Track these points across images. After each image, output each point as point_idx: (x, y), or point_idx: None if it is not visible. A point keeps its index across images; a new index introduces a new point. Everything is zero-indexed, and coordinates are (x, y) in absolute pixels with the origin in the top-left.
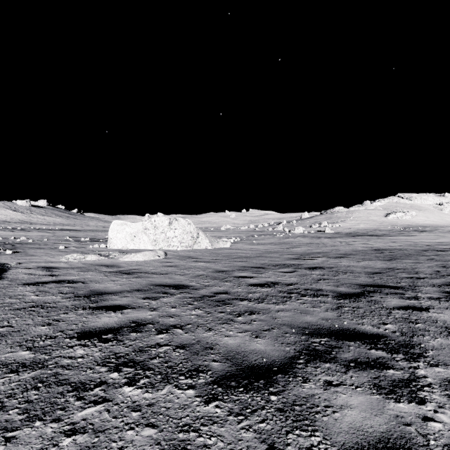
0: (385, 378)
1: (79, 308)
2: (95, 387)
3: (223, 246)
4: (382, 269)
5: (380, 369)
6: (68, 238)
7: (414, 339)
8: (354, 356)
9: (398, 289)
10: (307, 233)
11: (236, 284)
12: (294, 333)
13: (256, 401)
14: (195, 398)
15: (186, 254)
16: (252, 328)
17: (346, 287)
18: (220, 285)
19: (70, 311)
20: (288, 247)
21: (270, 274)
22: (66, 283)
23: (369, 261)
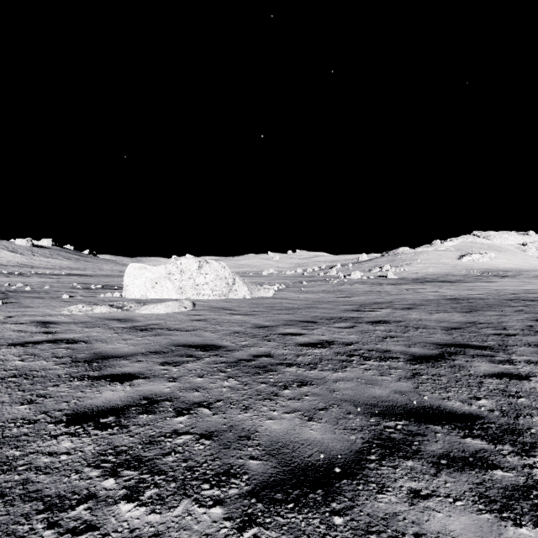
0: (493, 484)
1: (75, 378)
2: (78, 504)
3: (264, 295)
4: (461, 324)
5: (483, 469)
6: (75, 285)
7: (520, 422)
8: (444, 449)
9: (485, 349)
10: (366, 278)
11: (281, 343)
12: (360, 413)
13: (313, 527)
14: (223, 522)
15: (219, 305)
16: (303, 405)
17: (420, 348)
18: (261, 344)
19: (63, 382)
20: (344, 295)
21: (323, 330)
22: (64, 342)
23: (444, 313)
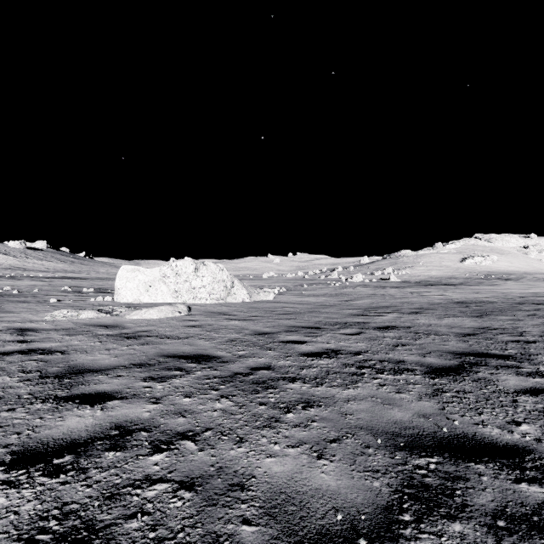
0: None
1: (38, 399)
2: None
3: (264, 298)
4: (474, 329)
5: None
6: (67, 288)
7: None
8: (496, 501)
9: (508, 359)
10: (368, 281)
11: (283, 353)
12: (381, 446)
13: None
14: None
15: (217, 310)
16: (310, 435)
17: (436, 357)
18: (260, 354)
19: (21, 405)
20: (347, 299)
21: (328, 337)
22: (38, 353)
23: (454, 317)
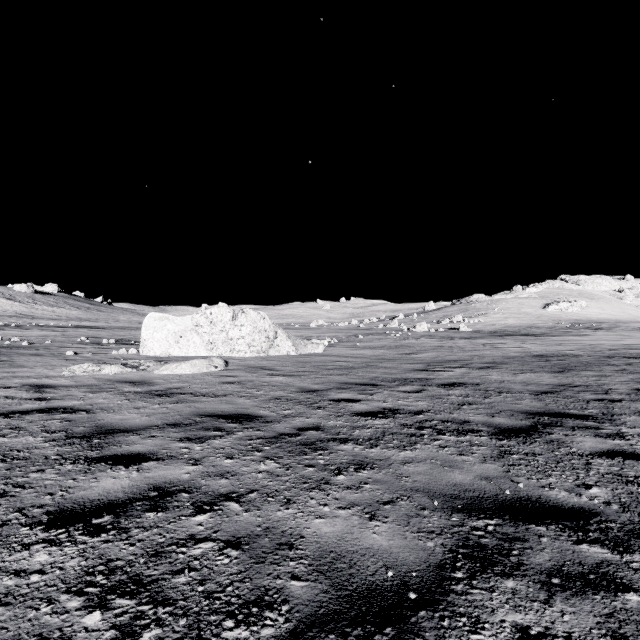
0: (628, 616)
1: (68, 460)
2: None
3: (313, 351)
4: (553, 386)
5: (610, 592)
6: (84, 340)
7: None
8: (554, 561)
9: (587, 420)
10: (434, 331)
11: (333, 413)
12: (438, 509)
13: None
14: None
15: (258, 364)
16: (362, 497)
17: (506, 418)
18: (308, 414)
19: (50, 466)
20: (408, 352)
21: (385, 395)
22: (60, 412)
23: (531, 373)
